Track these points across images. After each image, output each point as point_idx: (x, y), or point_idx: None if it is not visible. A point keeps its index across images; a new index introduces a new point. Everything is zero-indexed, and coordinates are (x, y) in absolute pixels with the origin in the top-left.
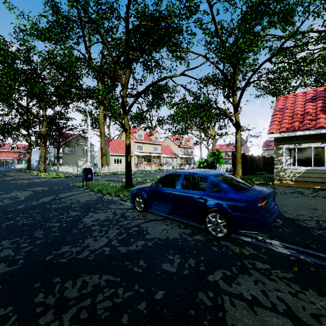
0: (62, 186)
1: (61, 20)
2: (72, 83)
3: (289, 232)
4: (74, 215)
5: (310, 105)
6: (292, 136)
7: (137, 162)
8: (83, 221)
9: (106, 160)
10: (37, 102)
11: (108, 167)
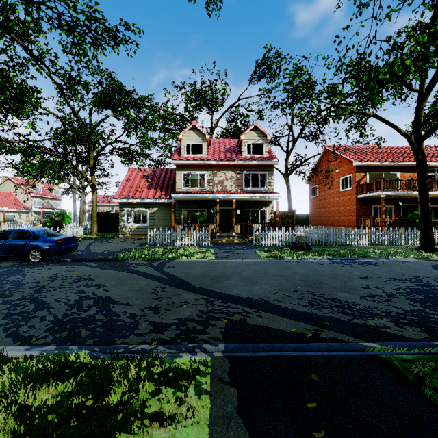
0: None
1: None
2: None
3: (82, 256)
4: None
5: (144, 181)
6: (130, 202)
7: None
8: None
9: None
10: None
11: None
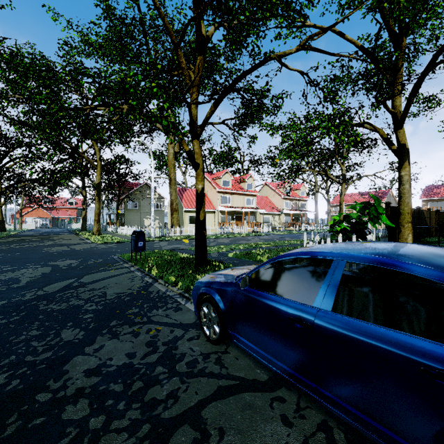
0: (103, 259)
1: (116, 23)
2: (85, 68)
3: None
4: (63, 342)
5: None
6: None
7: (221, 221)
8: (66, 372)
9: (177, 218)
10: (41, 116)
11: (180, 228)
